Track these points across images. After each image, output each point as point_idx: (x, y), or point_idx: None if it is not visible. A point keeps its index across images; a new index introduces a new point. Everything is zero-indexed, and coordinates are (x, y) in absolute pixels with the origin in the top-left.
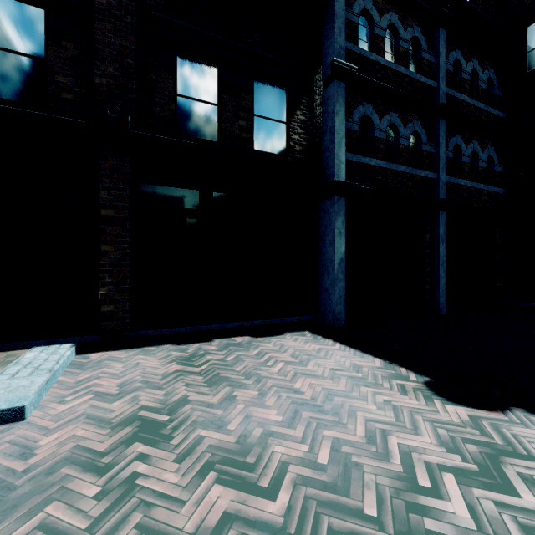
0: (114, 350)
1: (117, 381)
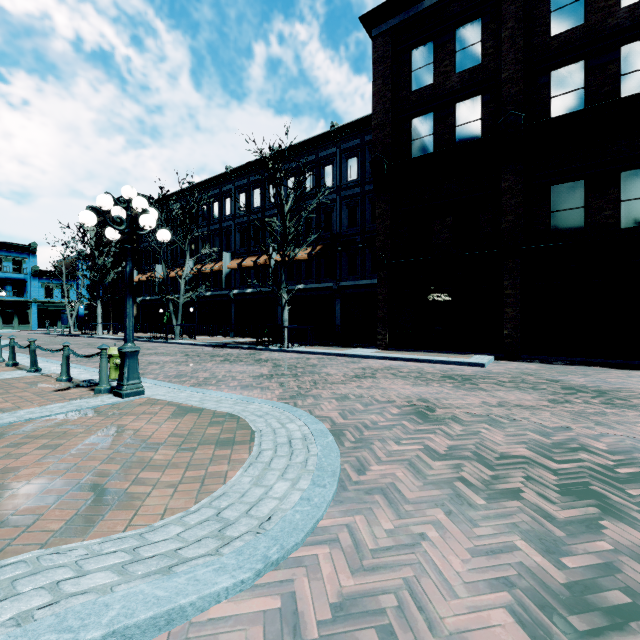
0: (511, 361)
1: (514, 367)
